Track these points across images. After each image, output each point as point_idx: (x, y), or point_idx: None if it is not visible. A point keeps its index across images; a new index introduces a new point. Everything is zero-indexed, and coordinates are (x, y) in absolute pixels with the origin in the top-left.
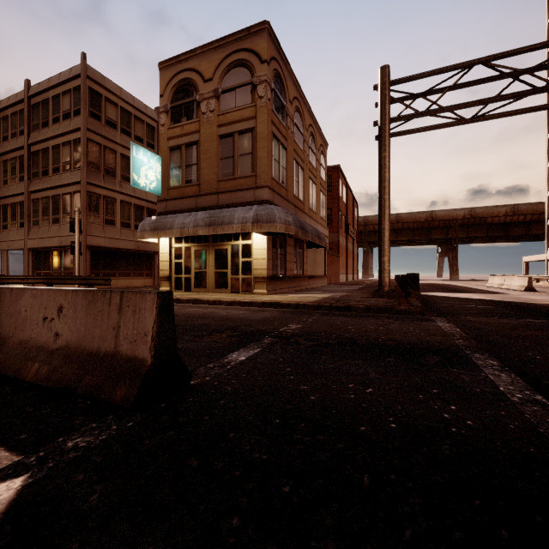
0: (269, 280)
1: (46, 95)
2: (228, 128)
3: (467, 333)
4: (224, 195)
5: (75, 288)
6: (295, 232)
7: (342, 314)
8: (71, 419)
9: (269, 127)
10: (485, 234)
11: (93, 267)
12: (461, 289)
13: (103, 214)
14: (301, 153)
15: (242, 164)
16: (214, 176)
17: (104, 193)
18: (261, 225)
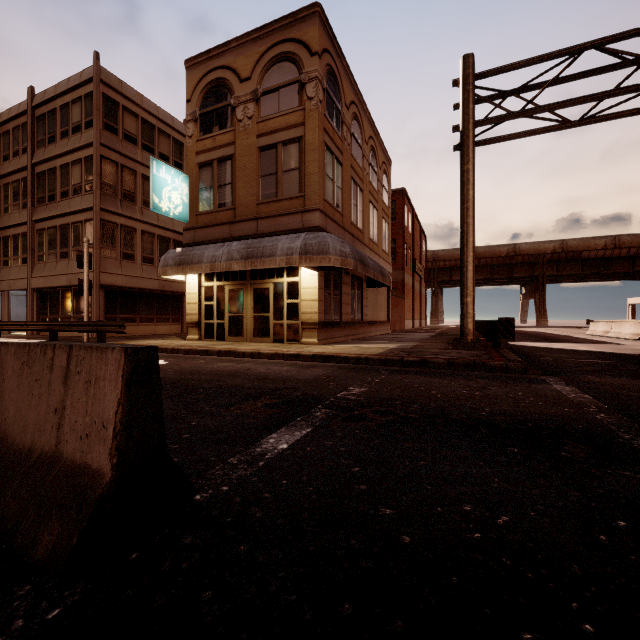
0: (321, 327)
1: (53, 105)
2: (270, 138)
3: (603, 402)
4: (265, 221)
5: (9, 340)
6: (353, 267)
7: (418, 371)
8: None
9: (321, 136)
10: (579, 271)
11: (109, 310)
12: (558, 338)
13: (120, 246)
14: (360, 170)
15: (287, 182)
16: (252, 198)
17: (121, 222)
18: (310, 257)
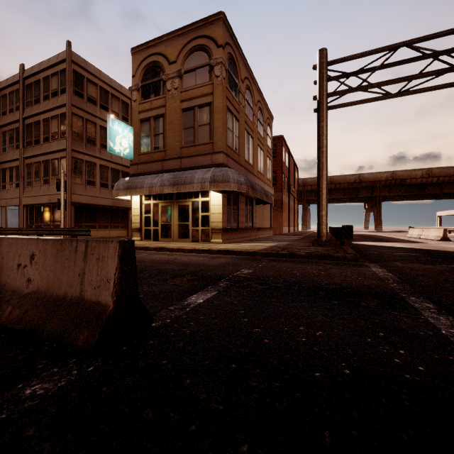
0: (224, 231)
1: (38, 77)
2: (189, 102)
3: (399, 277)
4: (186, 159)
5: (46, 237)
6: (246, 191)
7: (287, 260)
8: (35, 362)
9: (224, 102)
10: (404, 193)
11: (77, 220)
12: (386, 239)
13: (85, 176)
14: (251, 124)
15: (201, 133)
16: (177, 143)
17: (86, 158)
18: (217, 184)
